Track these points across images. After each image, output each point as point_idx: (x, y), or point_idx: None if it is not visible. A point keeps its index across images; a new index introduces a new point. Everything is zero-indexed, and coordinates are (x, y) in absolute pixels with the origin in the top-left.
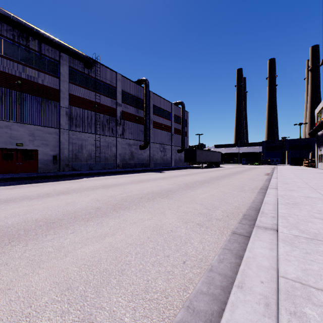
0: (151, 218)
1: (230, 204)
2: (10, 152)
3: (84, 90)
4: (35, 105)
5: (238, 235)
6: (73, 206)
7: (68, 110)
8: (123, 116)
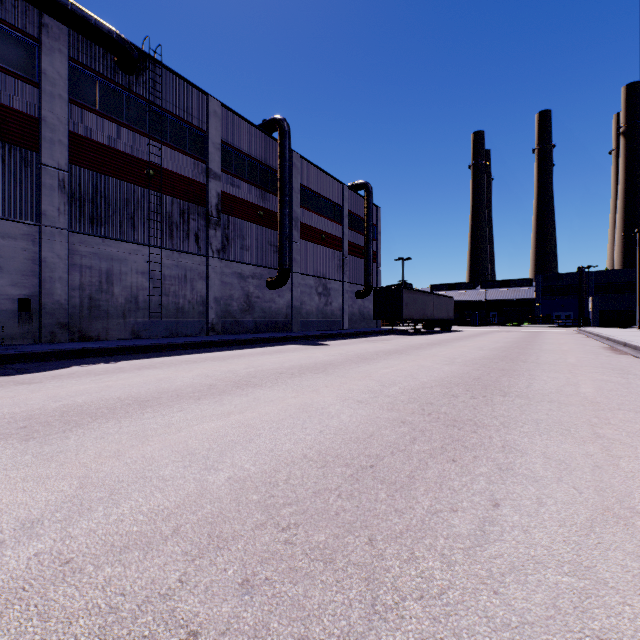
0: None
1: None
2: None
3: (115, 129)
4: None
5: None
6: None
7: (67, 176)
8: (225, 205)
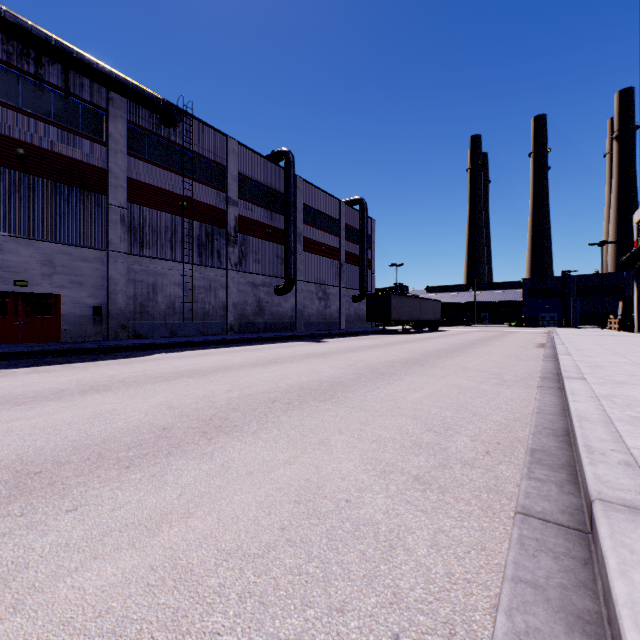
0: (293, 460)
1: (485, 418)
2: (2, 299)
3: (159, 171)
4: (54, 201)
5: (542, 522)
6: (108, 424)
7: (126, 212)
8: (241, 226)
